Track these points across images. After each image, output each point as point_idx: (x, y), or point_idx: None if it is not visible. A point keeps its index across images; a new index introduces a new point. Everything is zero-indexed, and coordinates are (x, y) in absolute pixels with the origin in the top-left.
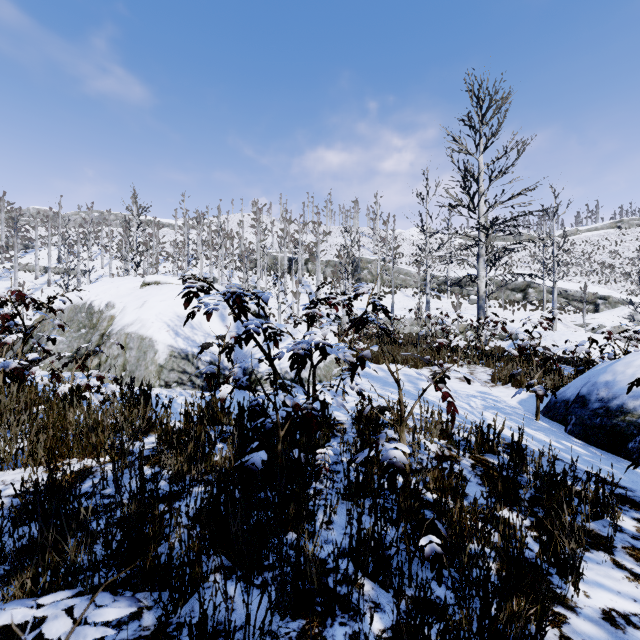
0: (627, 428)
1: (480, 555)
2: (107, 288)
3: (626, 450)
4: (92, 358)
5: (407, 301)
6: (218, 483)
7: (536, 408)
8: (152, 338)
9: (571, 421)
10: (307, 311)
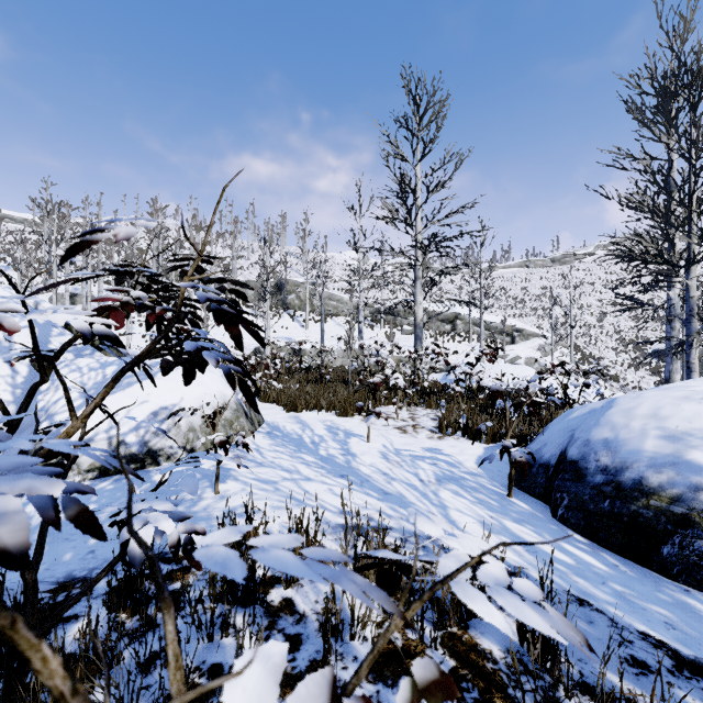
0: (656, 520)
1: None
2: None
3: (660, 558)
4: None
5: (339, 330)
6: None
7: (510, 480)
8: None
9: (563, 502)
10: None
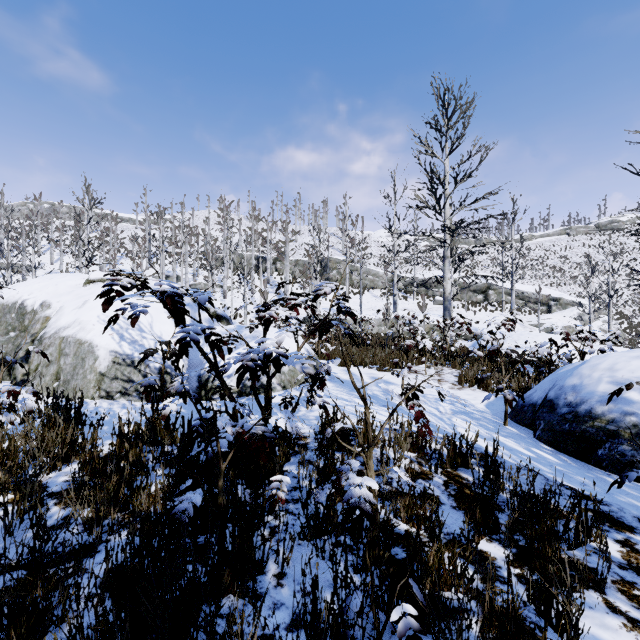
0: (596, 434)
1: (469, 639)
2: (43, 285)
3: (596, 457)
4: (4, 369)
5: (375, 301)
6: (143, 530)
7: (505, 413)
8: (92, 342)
9: (540, 426)
10: (261, 314)
